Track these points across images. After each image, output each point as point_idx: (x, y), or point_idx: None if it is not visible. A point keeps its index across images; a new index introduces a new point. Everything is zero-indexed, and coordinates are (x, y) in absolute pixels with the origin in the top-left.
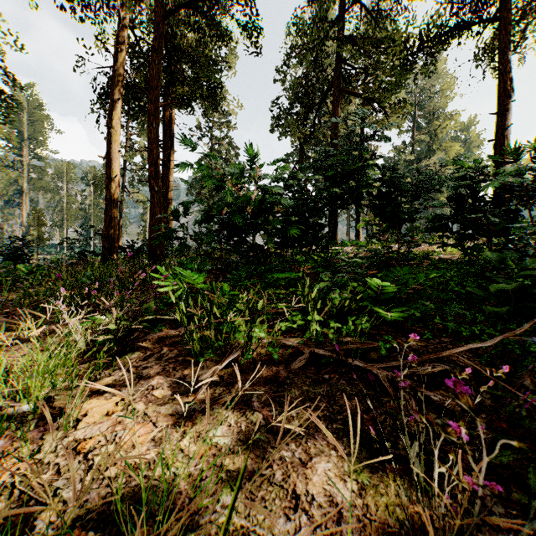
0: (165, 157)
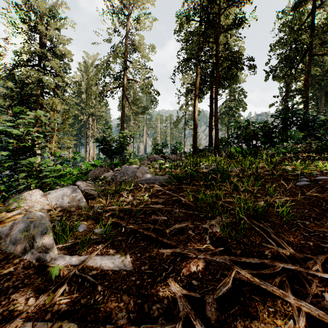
0: (211, 111)
